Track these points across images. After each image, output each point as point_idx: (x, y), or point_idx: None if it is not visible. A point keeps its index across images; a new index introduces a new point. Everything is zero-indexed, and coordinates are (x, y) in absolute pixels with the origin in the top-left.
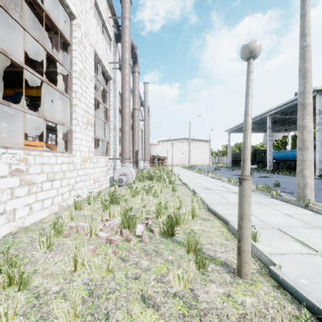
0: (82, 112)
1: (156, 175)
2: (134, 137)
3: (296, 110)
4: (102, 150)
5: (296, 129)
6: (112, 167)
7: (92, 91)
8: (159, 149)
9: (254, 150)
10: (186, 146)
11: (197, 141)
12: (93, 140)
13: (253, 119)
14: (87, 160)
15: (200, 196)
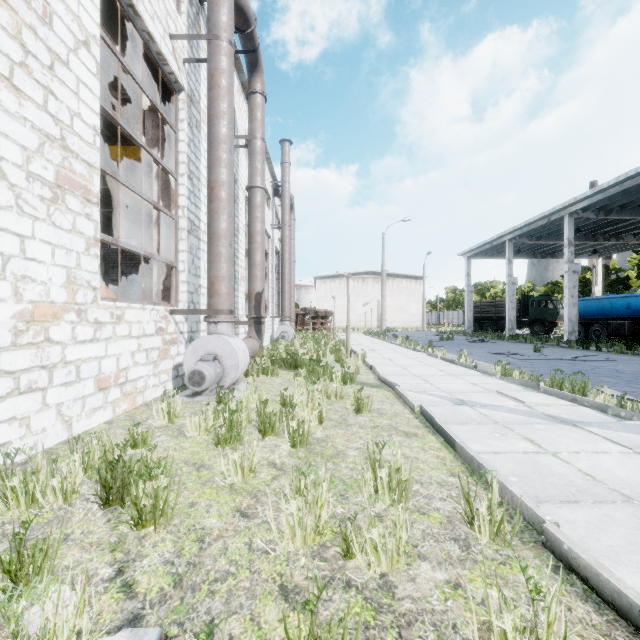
0: (30, 136)
1: (308, 356)
2: (252, 259)
3: (633, 201)
4: (161, 290)
5: (616, 249)
6: (186, 335)
7: (92, 86)
8: (317, 294)
9: (523, 295)
10: (373, 288)
11: (396, 277)
12: (98, 249)
13: (529, 225)
14: (59, 315)
15: (470, 453)
